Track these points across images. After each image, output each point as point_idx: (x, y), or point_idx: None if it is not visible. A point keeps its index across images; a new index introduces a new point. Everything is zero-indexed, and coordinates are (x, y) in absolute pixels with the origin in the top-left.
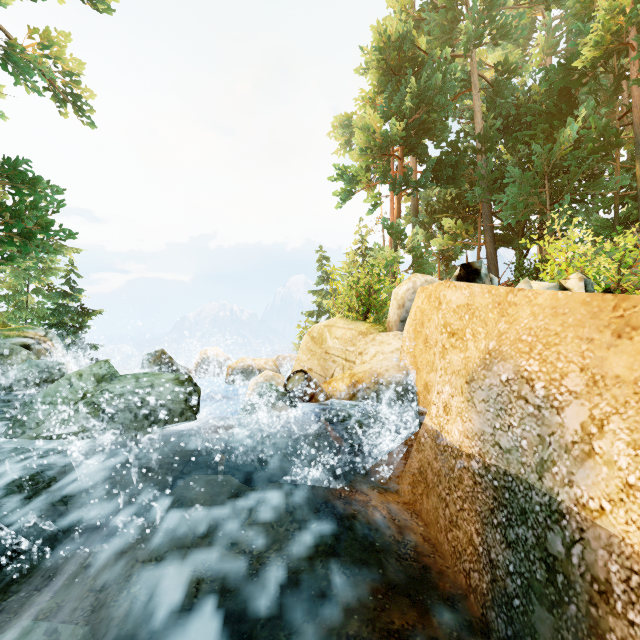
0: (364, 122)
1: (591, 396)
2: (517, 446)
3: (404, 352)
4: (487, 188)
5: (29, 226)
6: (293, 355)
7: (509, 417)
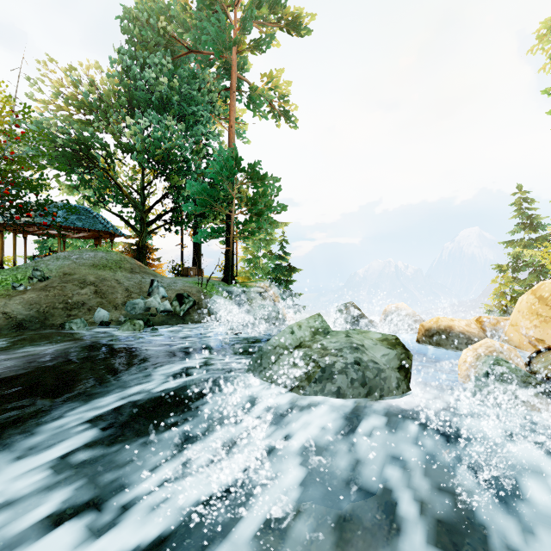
0: None
1: None
2: None
3: None
4: None
5: (261, 209)
6: (500, 318)
7: None
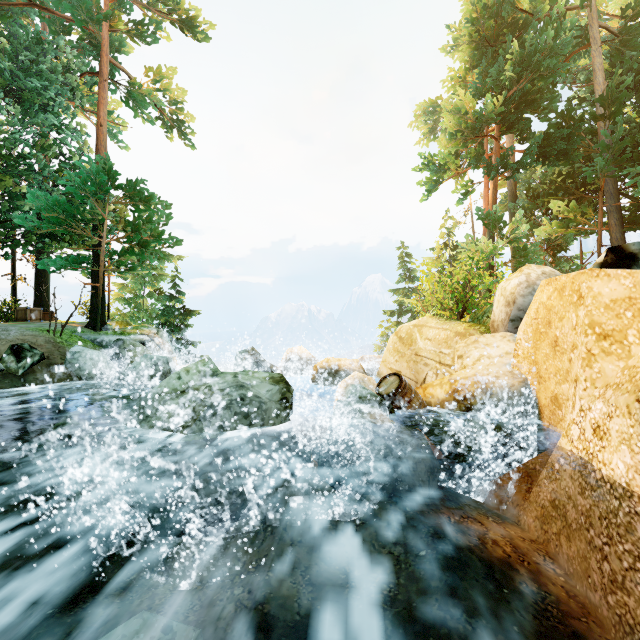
0: (454, 103)
1: None
2: None
3: (518, 357)
4: (612, 160)
5: (145, 238)
6: (378, 356)
7: None
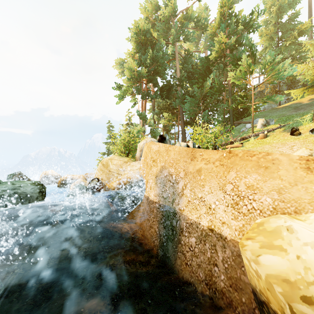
0: (129, 66)
1: (185, 178)
2: (168, 196)
3: (141, 169)
4: (181, 101)
5: None
6: (94, 173)
7: (166, 187)
